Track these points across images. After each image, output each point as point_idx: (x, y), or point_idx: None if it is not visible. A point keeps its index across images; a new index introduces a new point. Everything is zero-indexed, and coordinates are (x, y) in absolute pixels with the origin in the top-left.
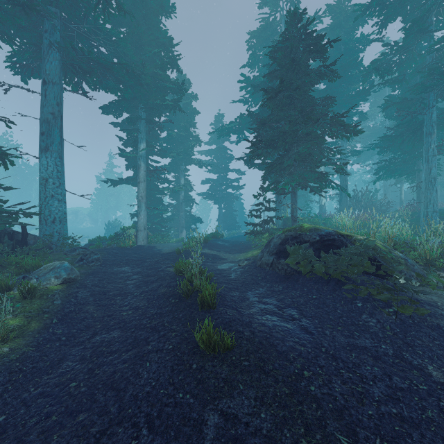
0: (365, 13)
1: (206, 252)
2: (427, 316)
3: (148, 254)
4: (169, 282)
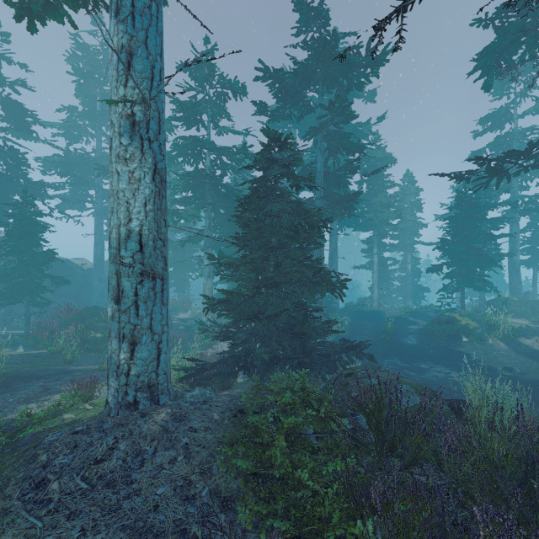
0: None
1: (409, 319)
2: (452, 346)
3: (377, 317)
4: (382, 328)
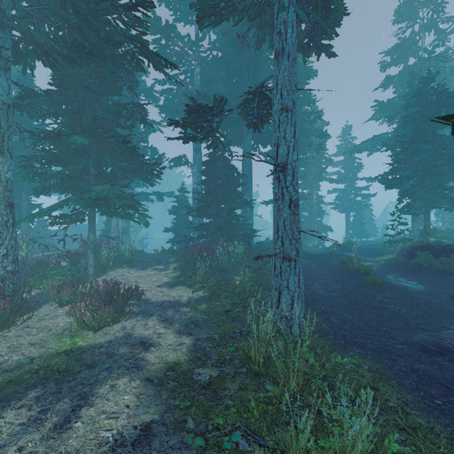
0: None
1: (348, 255)
2: None
3: (307, 254)
4: (338, 267)
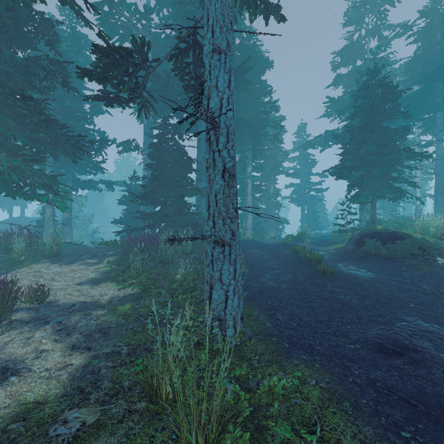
0: None
1: (301, 245)
2: (441, 274)
3: (262, 245)
4: (290, 256)
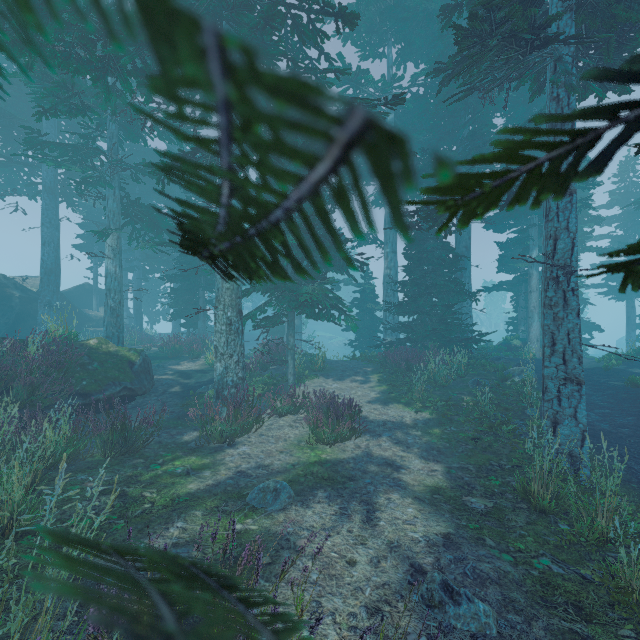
0: None
1: (639, 372)
2: None
3: None
4: (625, 391)
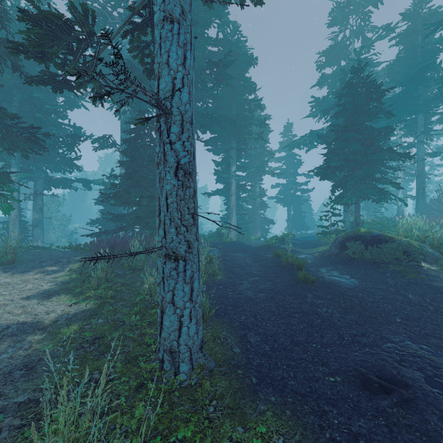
0: (436, 29)
1: (285, 247)
2: (426, 281)
3: (245, 247)
4: (272, 261)
